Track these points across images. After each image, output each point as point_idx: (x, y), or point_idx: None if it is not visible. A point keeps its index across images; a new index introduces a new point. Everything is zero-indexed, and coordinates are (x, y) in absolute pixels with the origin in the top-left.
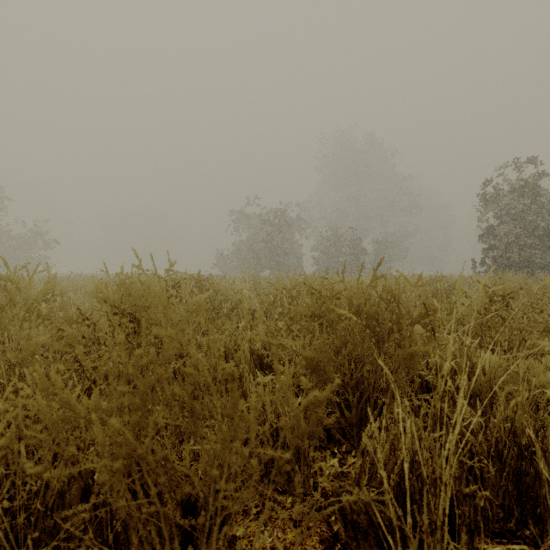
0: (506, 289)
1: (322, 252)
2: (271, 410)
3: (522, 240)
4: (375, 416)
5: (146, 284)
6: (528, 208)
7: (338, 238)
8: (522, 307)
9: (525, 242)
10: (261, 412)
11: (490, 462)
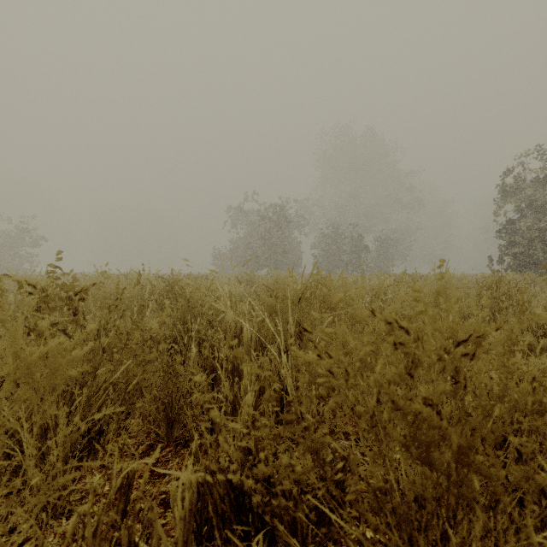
0: None
1: (323, 249)
2: None
3: None
4: None
5: None
6: None
7: (339, 235)
8: None
9: None
10: None
11: None
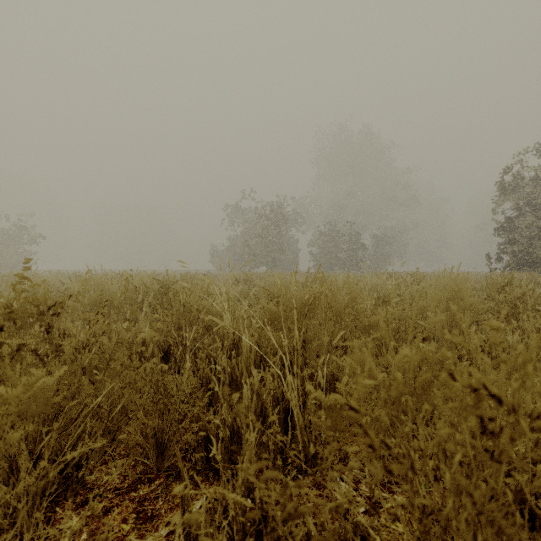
0: None
1: (320, 247)
2: None
3: None
4: None
5: None
6: None
7: (336, 233)
8: None
9: None
10: None
11: None
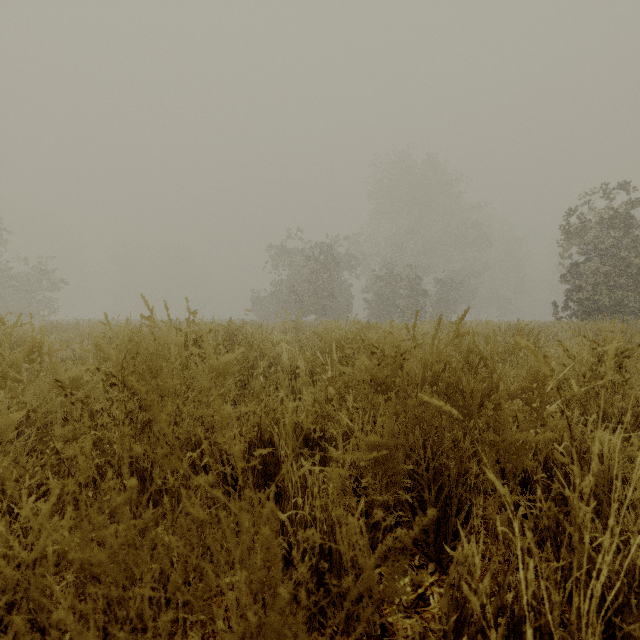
0: (619, 346)
1: (376, 293)
2: (321, 518)
3: (612, 280)
4: (461, 521)
5: (159, 340)
6: (620, 242)
7: (394, 277)
8: (639, 369)
9: (616, 283)
10: (309, 522)
11: (632, 602)
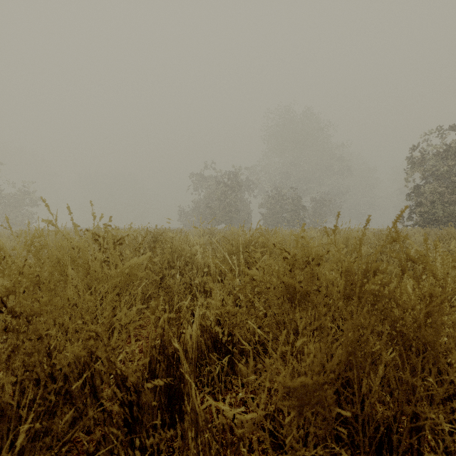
0: None
1: (268, 208)
2: None
3: (446, 197)
4: None
5: (61, 244)
6: (451, 169)
7: (282, 197)
8: None
9: (449, 200)
10: None
11: None
